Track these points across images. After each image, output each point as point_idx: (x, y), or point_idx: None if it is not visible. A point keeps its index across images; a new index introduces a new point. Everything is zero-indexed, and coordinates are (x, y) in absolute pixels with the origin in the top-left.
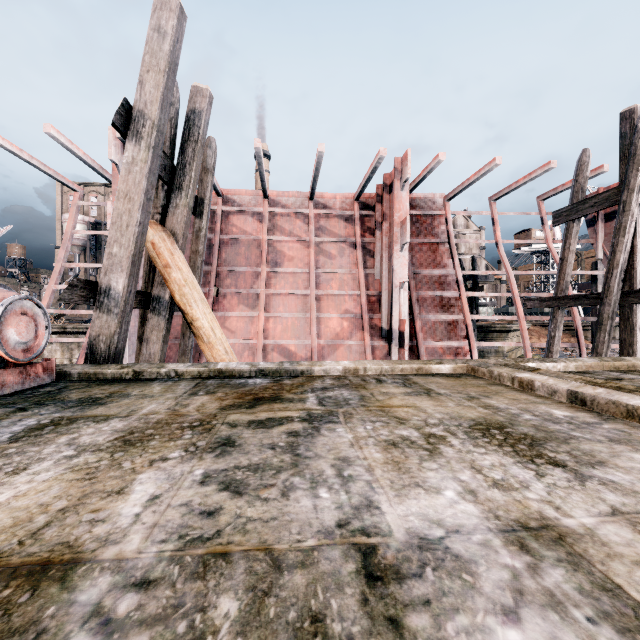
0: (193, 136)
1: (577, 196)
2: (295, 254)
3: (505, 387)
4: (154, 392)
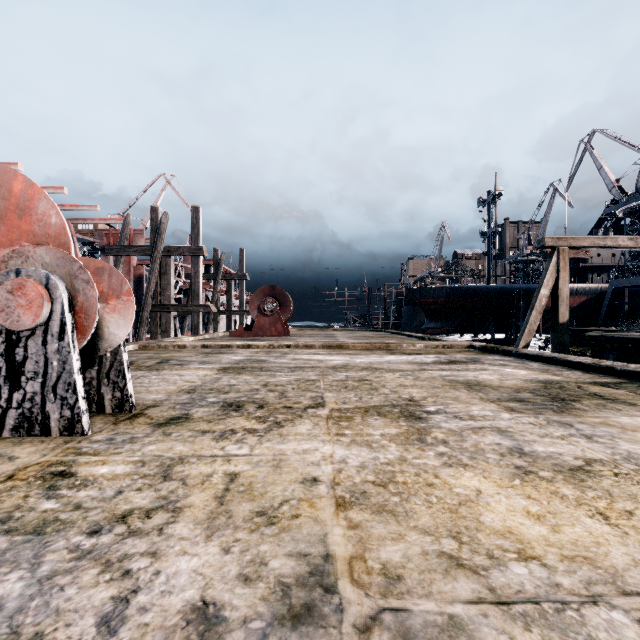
0: None
1: (124, 241)
2: None
3: (174, 349)
4: None
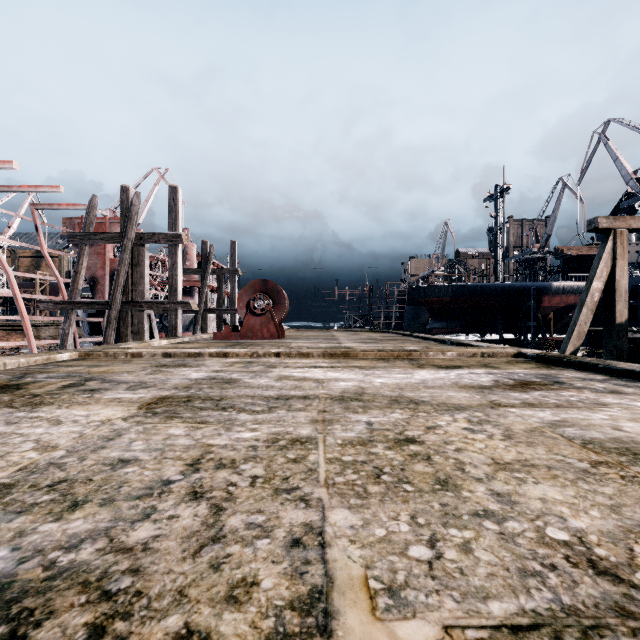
0: None
1: (90, 227)
2: None
3: (125, 358)
4: None
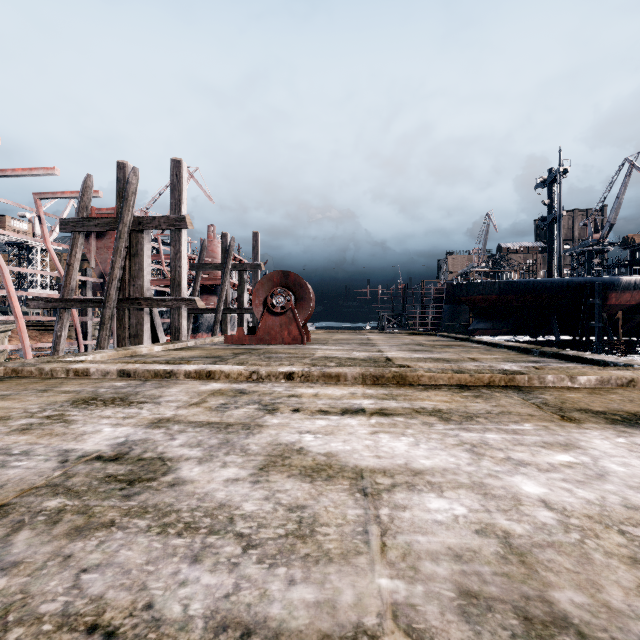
0: None
1: (83, 212)
2: None
3: (63, 379)
4: None
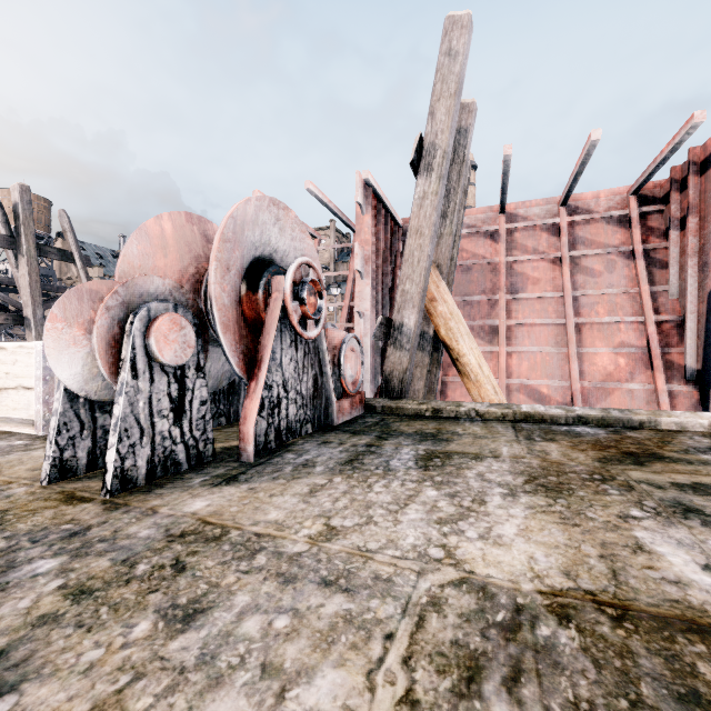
0: (458, 158)
1: None
2: (541, 275)
3: None
4: (480, 432)
